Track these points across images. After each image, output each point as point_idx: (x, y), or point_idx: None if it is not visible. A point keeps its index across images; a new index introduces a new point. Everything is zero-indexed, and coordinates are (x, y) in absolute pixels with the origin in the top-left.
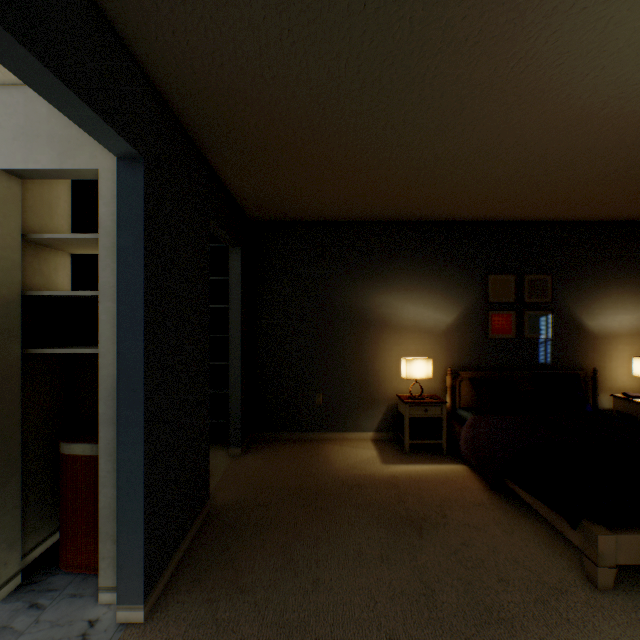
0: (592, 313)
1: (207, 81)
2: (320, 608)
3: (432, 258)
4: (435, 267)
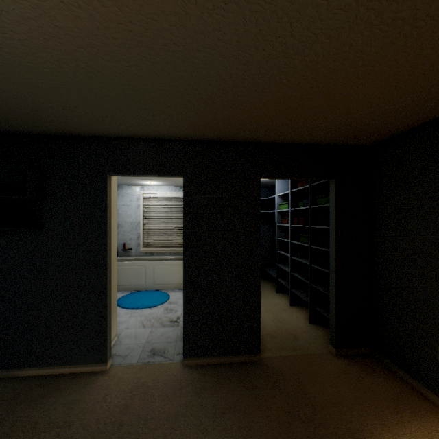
0: None
1: (189, 130)
2: (185, 435)
3: None
4: None
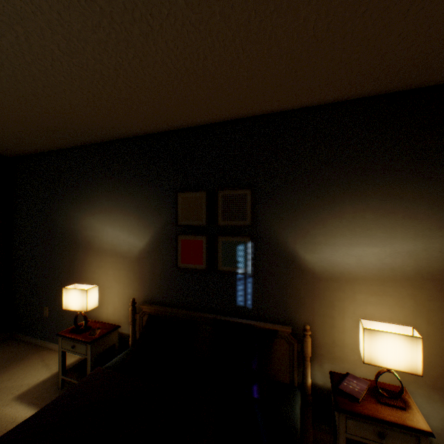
0: (313, 242)
1: None
2: None
3: (127, 177)
4: (130, 187)
